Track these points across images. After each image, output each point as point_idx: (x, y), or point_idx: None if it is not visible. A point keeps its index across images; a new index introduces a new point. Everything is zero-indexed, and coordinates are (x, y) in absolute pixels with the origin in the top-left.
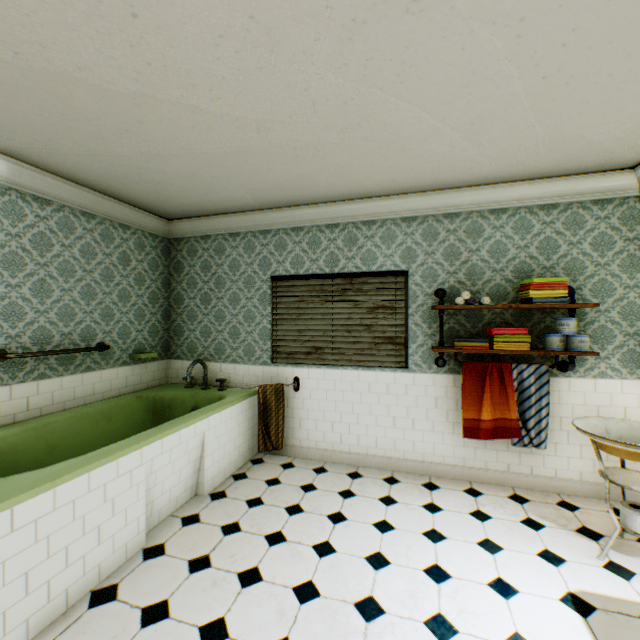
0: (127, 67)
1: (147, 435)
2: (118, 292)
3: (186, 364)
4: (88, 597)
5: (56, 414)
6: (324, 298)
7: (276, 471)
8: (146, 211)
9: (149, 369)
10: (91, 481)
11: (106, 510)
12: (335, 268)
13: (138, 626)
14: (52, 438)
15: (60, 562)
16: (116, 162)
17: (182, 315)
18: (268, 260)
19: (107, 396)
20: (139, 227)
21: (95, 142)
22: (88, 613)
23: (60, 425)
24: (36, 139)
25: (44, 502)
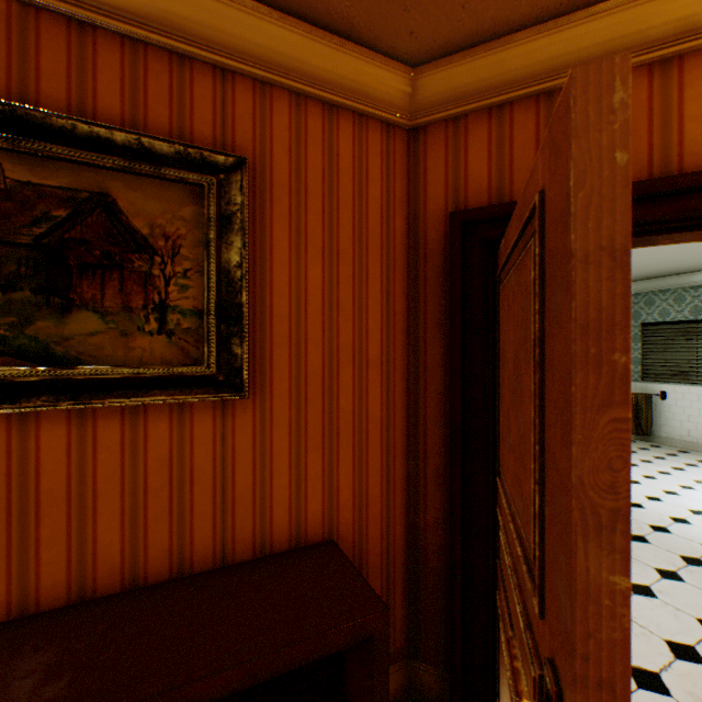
0: None
1: None
2: None
3: None
4: None
5: None
6: (687, 337)
7: (644, 446)
8: None
9: None
10: None
11: None
12: (697, 316)
13: None
14: None
15: None
16: None
17: None
18: (637, 313)
19: None
20: None
21: None
22: None
23: None
24: None
25: None
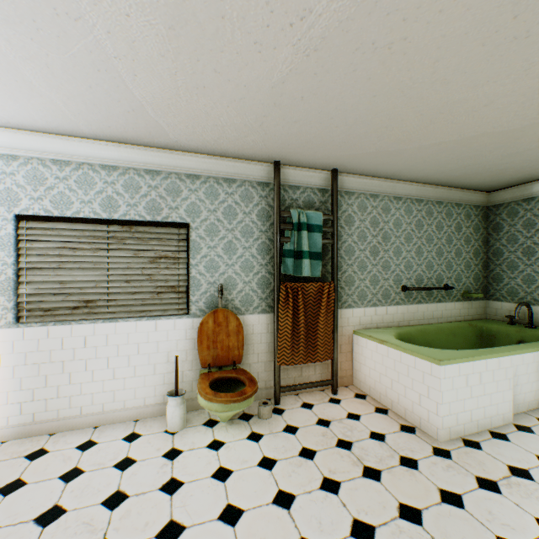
0: (530, 115)
1: (510, 348)
2: (453, 251)
3: (504, 305)
4: (487, 431)
5: (425, 325)
6: None
7: None
8: (472, 190)
9: (472, 306)
10: (486, 365)
11: (492, 386)
12: None
13: (537, 462)
14: (427, 338)
15: (474, 403)
16: (474, 167)
17: (499, 266)
18: None
19: (447, 320)
20: (466, 203)
21: (469, 160)
22: (492, 439)
23: (430, 332)
24: (431, 169)
25: (468, 367)
